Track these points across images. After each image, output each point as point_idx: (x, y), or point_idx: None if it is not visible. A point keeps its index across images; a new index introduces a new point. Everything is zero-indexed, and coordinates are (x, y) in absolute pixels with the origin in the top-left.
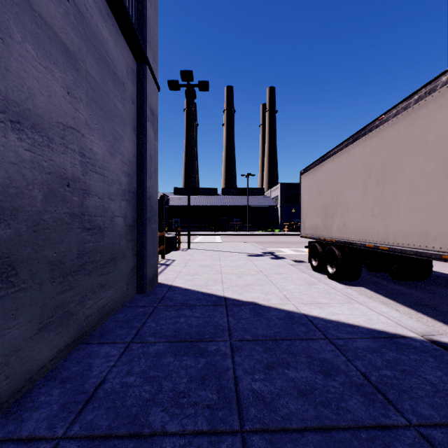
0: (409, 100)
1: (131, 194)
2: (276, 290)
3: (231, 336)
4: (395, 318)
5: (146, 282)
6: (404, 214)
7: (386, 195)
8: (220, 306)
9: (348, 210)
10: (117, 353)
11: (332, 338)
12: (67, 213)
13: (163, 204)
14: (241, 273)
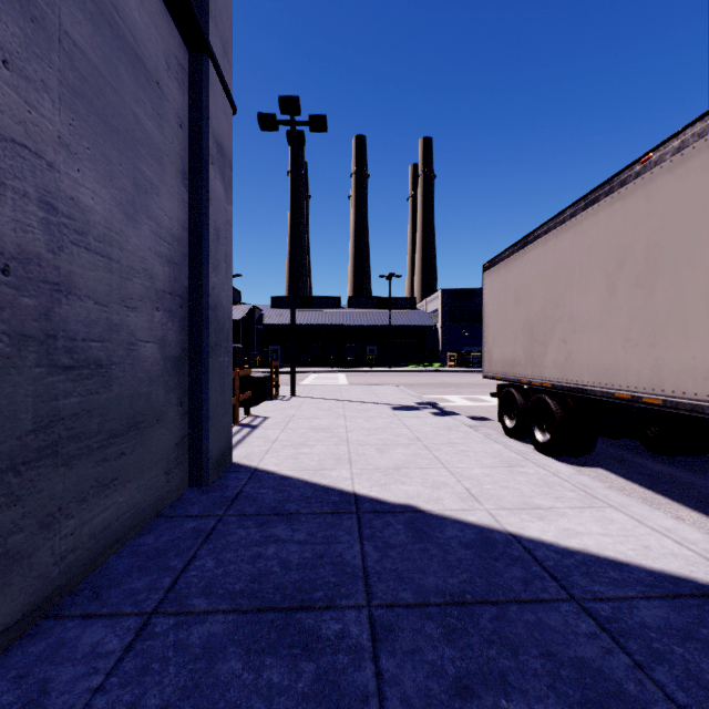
0: (708, 118)
1: (178, 299)
2: (451, 479)
3: (370, 593)
4: (698, 545)
5: (207, 465)
6: (698, 337)
7: (658, 302)
8: (347, 517)
9: (576, 330)
10: (117, 646)
11: (583, 598)
12: (2, 332)
13: (253, 322)
14: (384, 442)
